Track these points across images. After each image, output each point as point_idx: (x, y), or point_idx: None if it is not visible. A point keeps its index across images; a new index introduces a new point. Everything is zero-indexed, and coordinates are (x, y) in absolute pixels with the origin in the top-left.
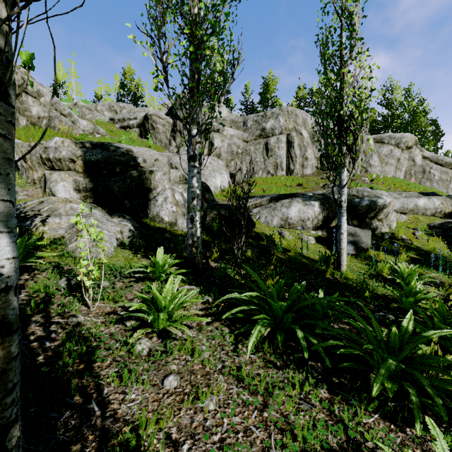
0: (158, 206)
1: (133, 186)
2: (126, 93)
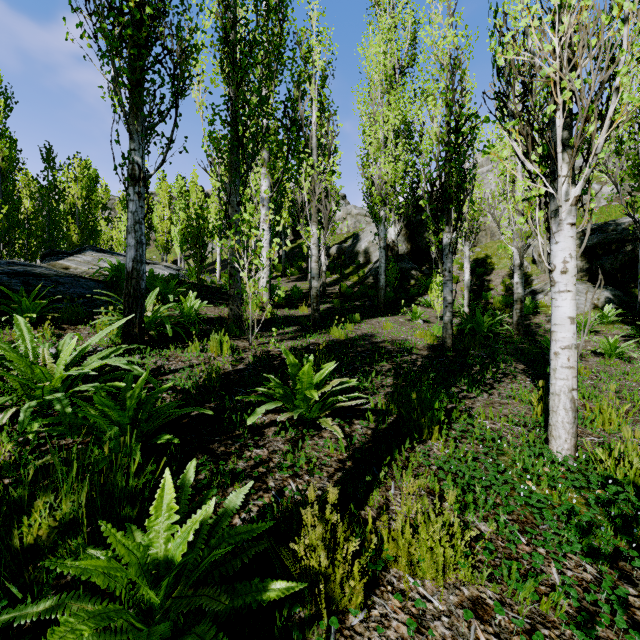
0: None
1: (626, 261)
2: None
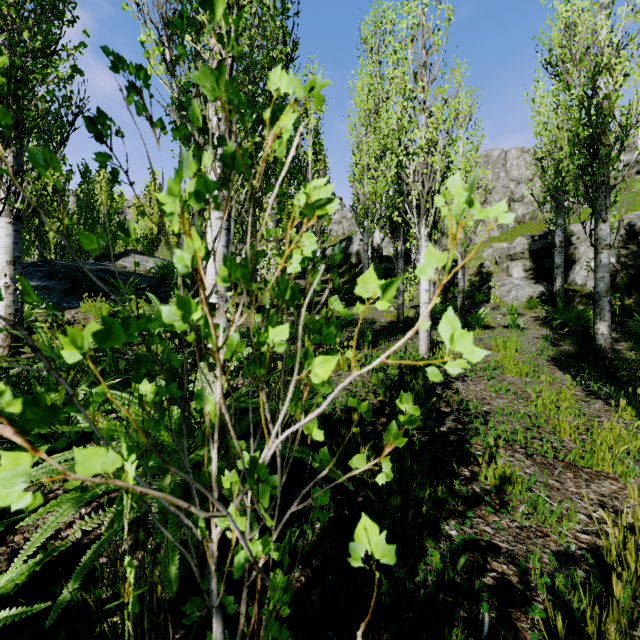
0: (574, 274)
1: None
2: None
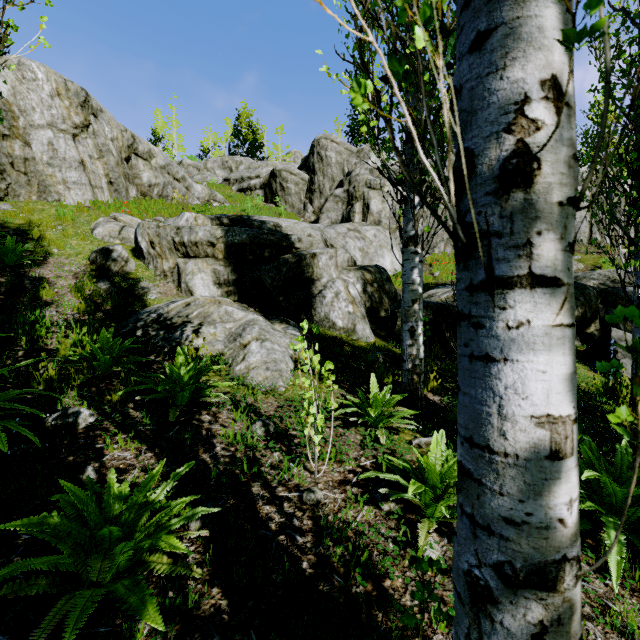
0: (327, 305)
1: (290, 277)
2: (241, 143)
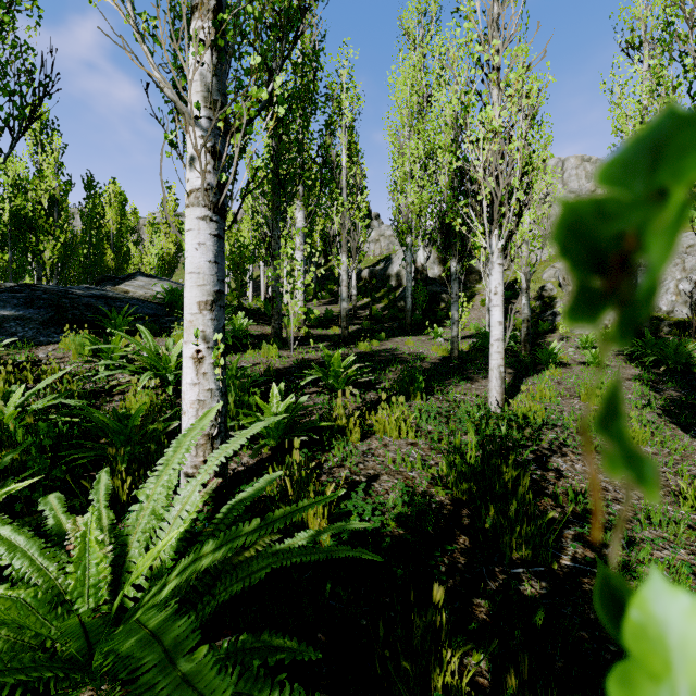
0: (658, 298)
1: None
2: None
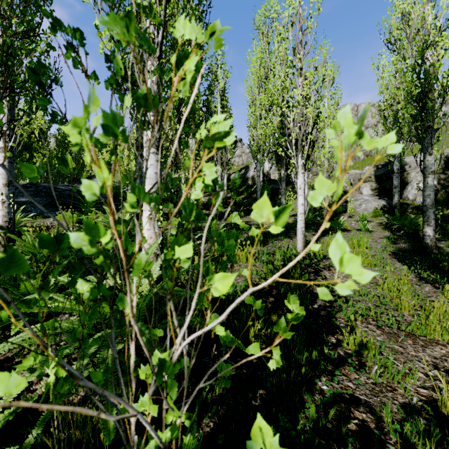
0: (407, 192)
1: None
2: None
